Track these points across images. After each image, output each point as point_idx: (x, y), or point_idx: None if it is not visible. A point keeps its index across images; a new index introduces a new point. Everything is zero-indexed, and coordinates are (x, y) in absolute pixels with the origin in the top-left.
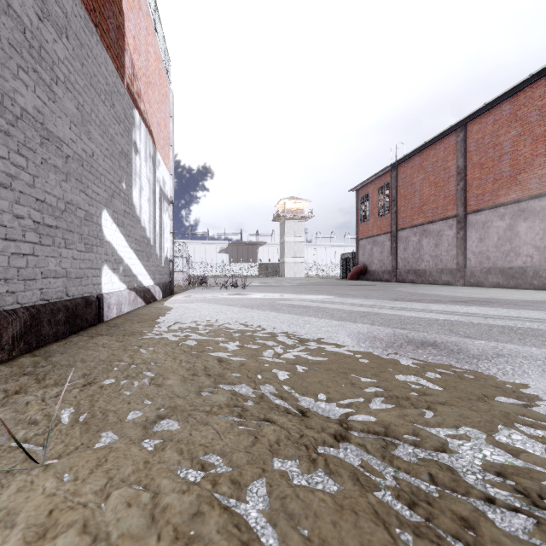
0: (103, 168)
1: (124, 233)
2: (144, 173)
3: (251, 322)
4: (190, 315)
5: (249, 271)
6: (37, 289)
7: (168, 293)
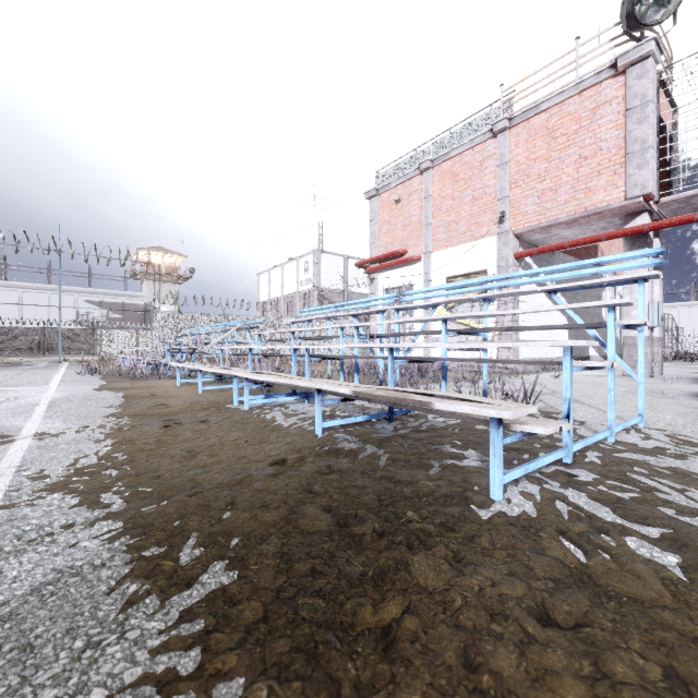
0: (589, 310)
1: (597, 331)
2: (608, 297)
3: None
4: None
5: None
6: (575, 353)
7: None
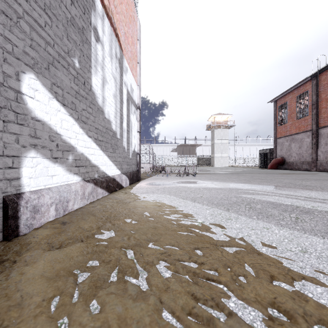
0: (27, 13)
1: (76, 117)
2: (109, 68)
3: (274, 275)
4: (146, 223)
5: (190, 163)
6: None
7: (135, 179)
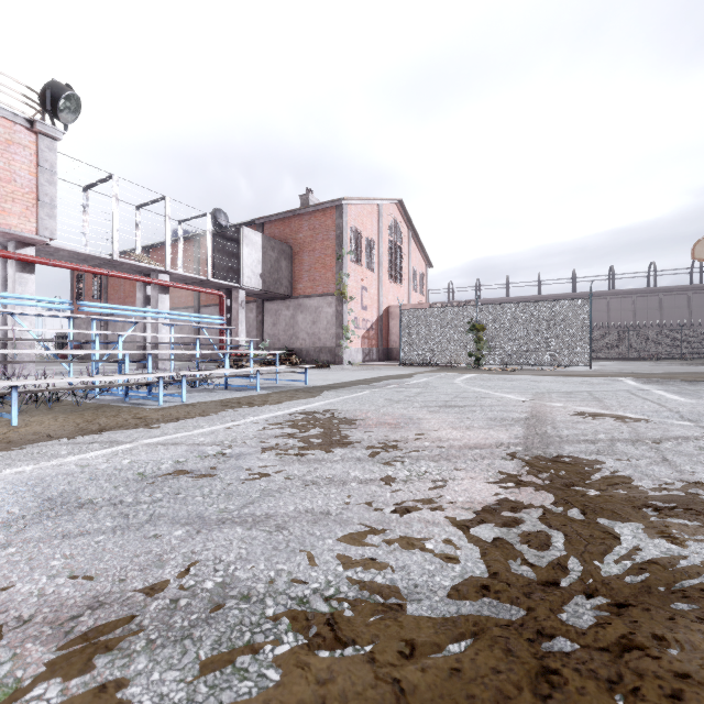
0: None
1: None
2: None
3: None
4: None
5: None
6: None
7: None
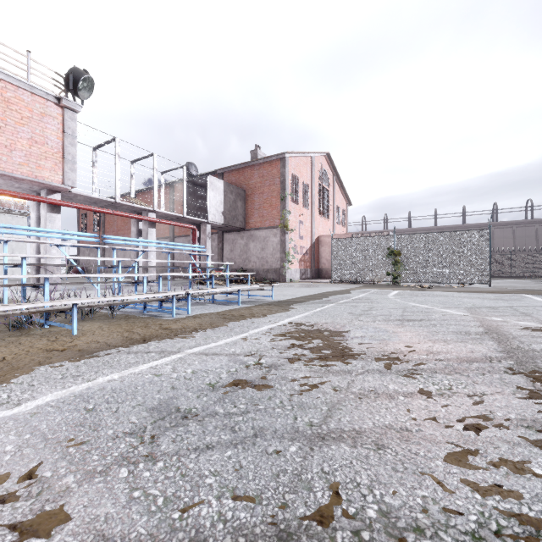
0: None
1: None
2: None
3: None
4: None
5: None
6: None
7: None
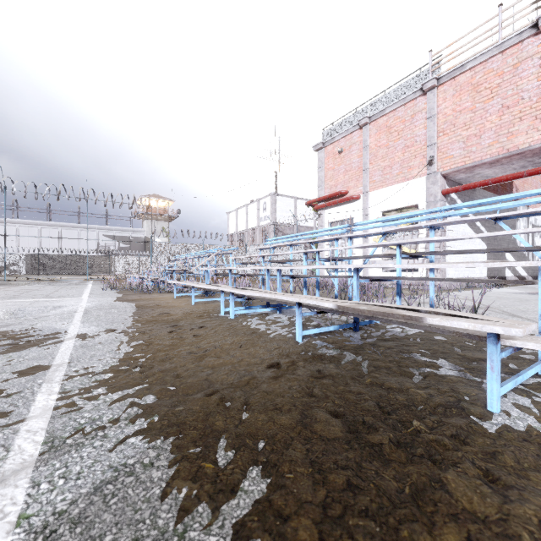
0: (505, 237)
1: (512, 255)
2: (521, 226)
3: None
4: None
5: None
6: (493, 273)
7: None
